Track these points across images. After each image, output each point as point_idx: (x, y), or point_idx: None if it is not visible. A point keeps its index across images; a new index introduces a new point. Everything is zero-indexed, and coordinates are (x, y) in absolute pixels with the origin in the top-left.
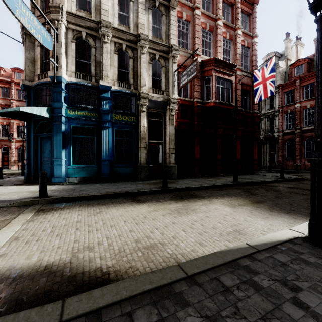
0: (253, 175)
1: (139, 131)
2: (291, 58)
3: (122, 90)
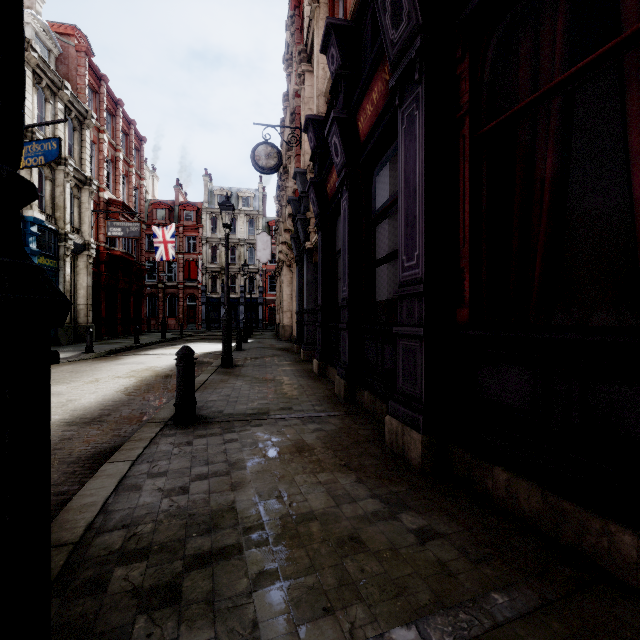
0: (152, 335)
1: (61, 280)
2: (149, 190)
3: (48, 225)
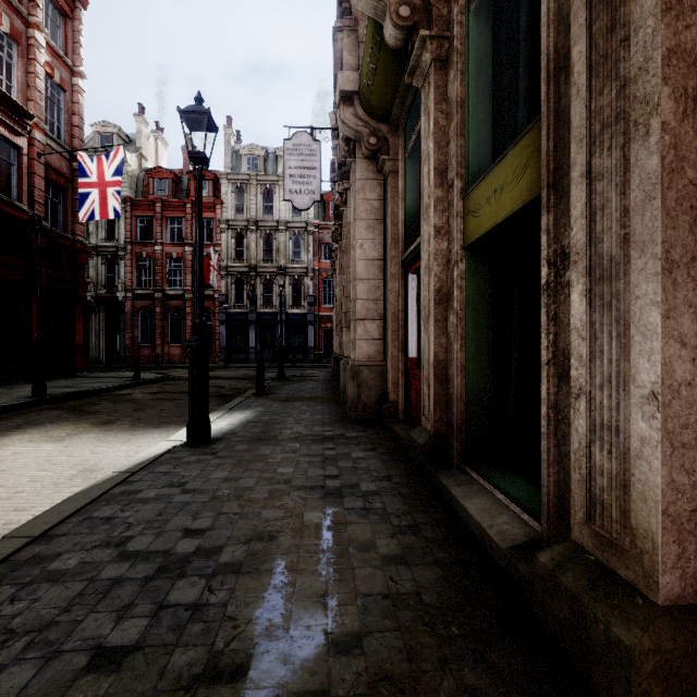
0: (78, 380)
1: None
2: (148, 156)
3: None
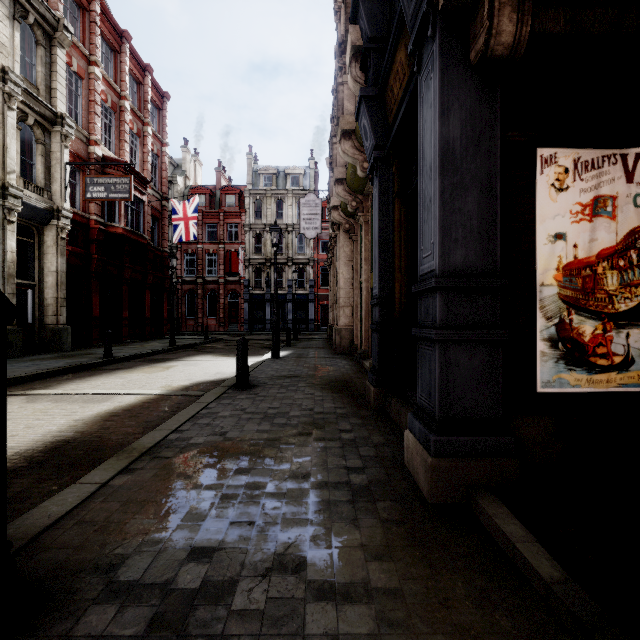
0: None
1: None
2: (190, 176)
3: None
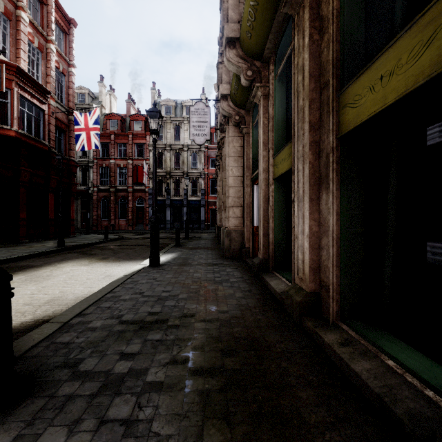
0: (74, 239)
1: None
2: (106, 106)
3: None
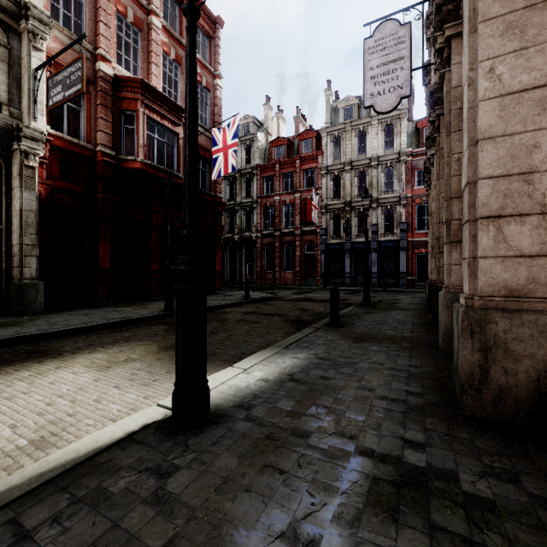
0: (212, 297)
1: None
2: (272, 132)
3: None
